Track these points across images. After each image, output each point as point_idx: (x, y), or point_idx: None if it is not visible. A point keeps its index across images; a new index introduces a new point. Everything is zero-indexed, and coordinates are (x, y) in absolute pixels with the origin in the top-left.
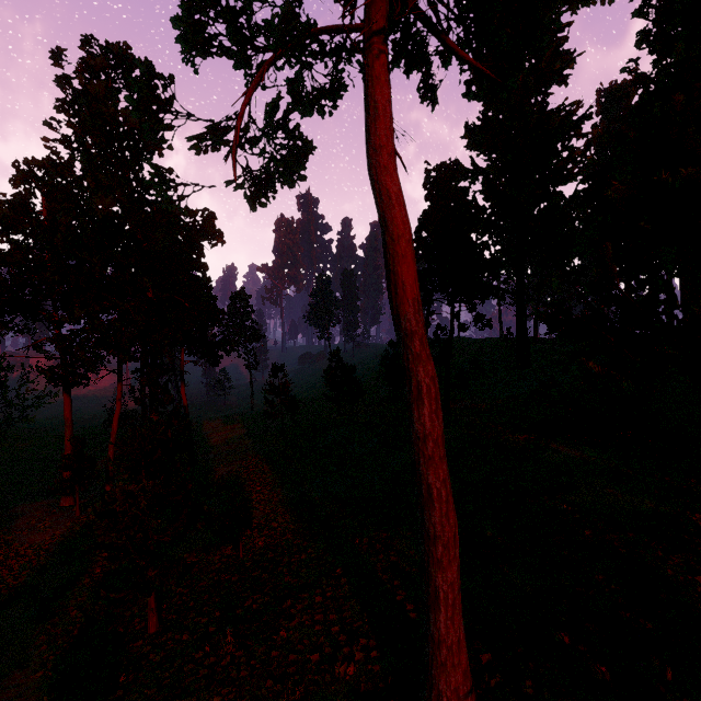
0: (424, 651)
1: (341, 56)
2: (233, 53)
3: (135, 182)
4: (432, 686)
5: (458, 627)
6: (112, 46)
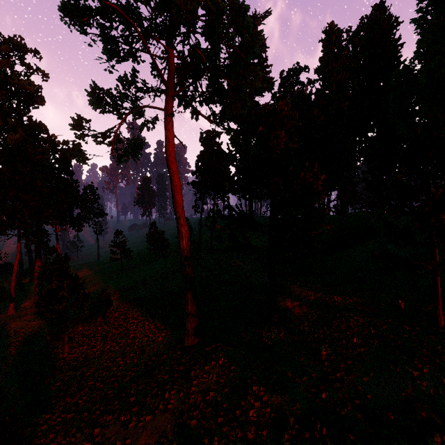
0: (184, 319)
1: (156, 94)
2: (114, 110)
3: (29, 123)
4: (186, 329)
5: (195, 309)
6: (13, 39)
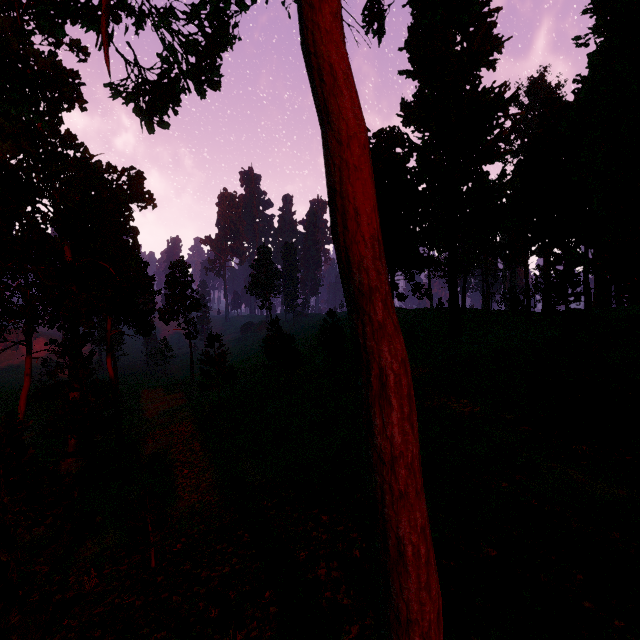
0: None
1: None
2: None
3: (47, 132)
4: None
5: None
6: None
